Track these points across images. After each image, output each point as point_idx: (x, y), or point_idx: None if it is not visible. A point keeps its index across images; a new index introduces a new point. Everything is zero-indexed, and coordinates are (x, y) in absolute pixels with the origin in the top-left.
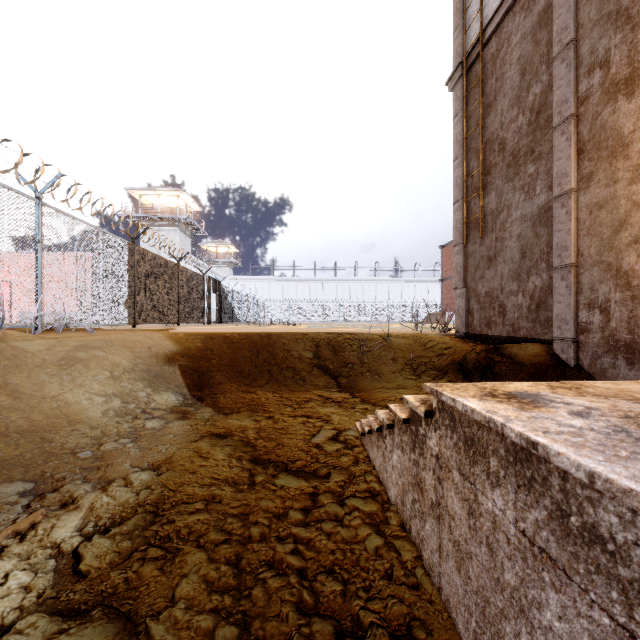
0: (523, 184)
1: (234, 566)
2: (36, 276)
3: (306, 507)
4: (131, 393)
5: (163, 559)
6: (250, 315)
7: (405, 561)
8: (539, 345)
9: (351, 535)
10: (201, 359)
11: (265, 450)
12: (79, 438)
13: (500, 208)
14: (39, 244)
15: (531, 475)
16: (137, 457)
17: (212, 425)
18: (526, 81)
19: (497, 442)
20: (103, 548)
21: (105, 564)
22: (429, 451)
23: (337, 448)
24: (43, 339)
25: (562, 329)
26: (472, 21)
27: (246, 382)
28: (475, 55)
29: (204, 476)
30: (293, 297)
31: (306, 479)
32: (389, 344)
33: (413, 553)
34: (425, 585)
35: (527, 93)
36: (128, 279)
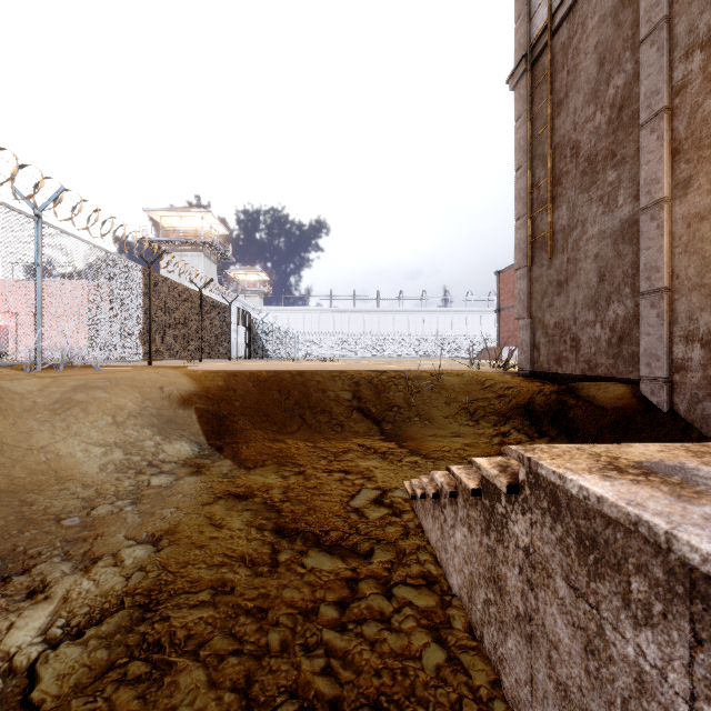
0: (601, 194)
1: (243, 694)
2: (35, 305)
3: (342, 600)
4: (136, 442)
5: (147, 681)
6: (282, 350)
7: (478, 689)
8: (622, 386)
9: (402, 645)
10: (222, 401)
11: (293, 517)
12: (67, 500)
13: (573, 224)
14: (38, 269)
15: None
16: (134, 525)
17: (230, 483)
18: (605, 72)
19: (647, 554)
20: (69, 663)
21: (67, 689)
22: (513, 539)
23: (382, 515)
24: (36, 378)
25: (652, 367)
26: (538, 6)
27: (274, 428)
28: (542, 45)
29: (214, 553)
30: (330, 330)
31: (343, 558)
32: (441, 384)
33: (488, 676)
34: None
35: (607, 86)
36: (143, 309)
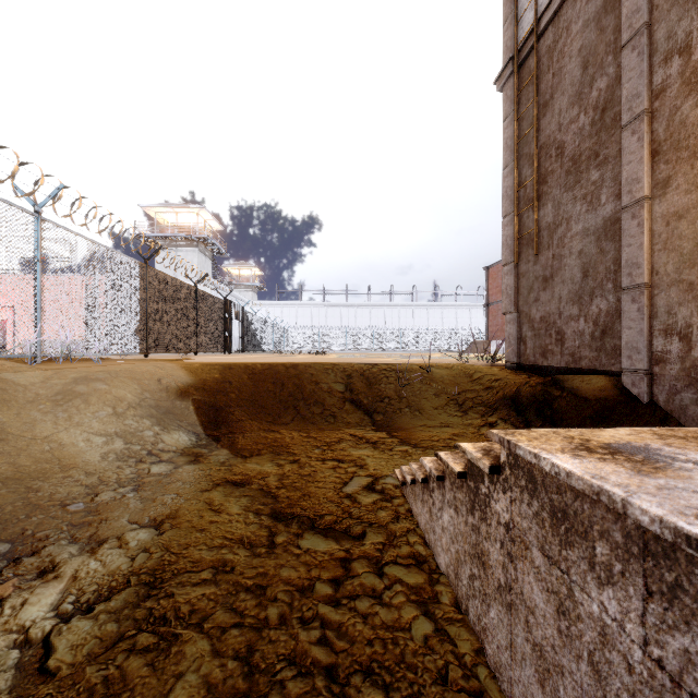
0: (585, 193)
1: (244, 662)
2: (35, 300)
3: (336, 578)
4: (136, 432)
5: (155, 651)
6: (276, 344)
7: (463, 656)
8: (605, 377)
9: (393, 618)
10: (218, 393)
11: (288, 502)
12: (71, 486)
13: (558, 221)
14: (38, 264)
15: (675, 580)
16: (137, 510)
17: (228, 470)
18: (589, 75)
19: (608, 521)
20: (81, 635)
21: (81, 658)
22: (495, 517)
23: (373, 500)
24: (38, 370)
25: (633, 359)
26: (525, 10)
27: (269, 419)
28: (528, 48)
29: (214, 536)
30: (323, 324)
31: (336, 540)
32: (430, 376)
33: (473, 645)
34: (491, 693)
35: (590, 89)
36: (140, 303)
